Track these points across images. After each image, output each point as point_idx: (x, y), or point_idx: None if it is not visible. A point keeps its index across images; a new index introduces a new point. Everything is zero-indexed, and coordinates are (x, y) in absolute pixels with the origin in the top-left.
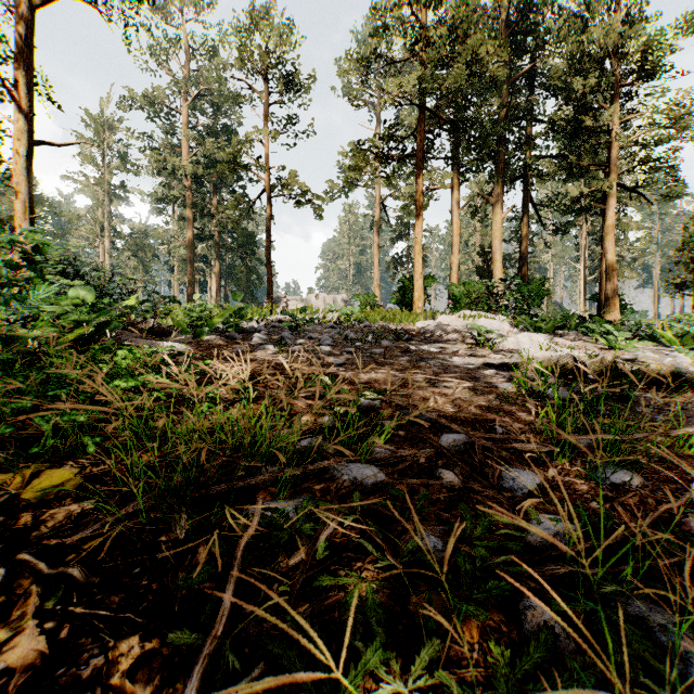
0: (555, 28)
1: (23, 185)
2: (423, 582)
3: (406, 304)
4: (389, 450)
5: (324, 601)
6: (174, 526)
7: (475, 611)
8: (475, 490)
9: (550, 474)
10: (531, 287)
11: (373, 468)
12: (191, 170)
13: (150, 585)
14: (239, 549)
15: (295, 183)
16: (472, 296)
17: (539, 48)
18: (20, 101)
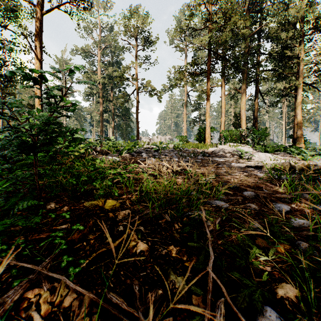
0: (272, 10)
1: (38, 91)
2: (257, 237)
3: (201, 140)
4: (226, 196)
5: (227, 239)
6: (164, 217)
7: (283, 241)
8: (264, 211)
9: (292, 206)
10: (260, 132)
11: (223, 202)
12: (102, 81)
13: (166, 233)
14: (203, 219)
15: (149, 86)
16: (232, 136)
17: (263, 19)
18: (37, 54)
